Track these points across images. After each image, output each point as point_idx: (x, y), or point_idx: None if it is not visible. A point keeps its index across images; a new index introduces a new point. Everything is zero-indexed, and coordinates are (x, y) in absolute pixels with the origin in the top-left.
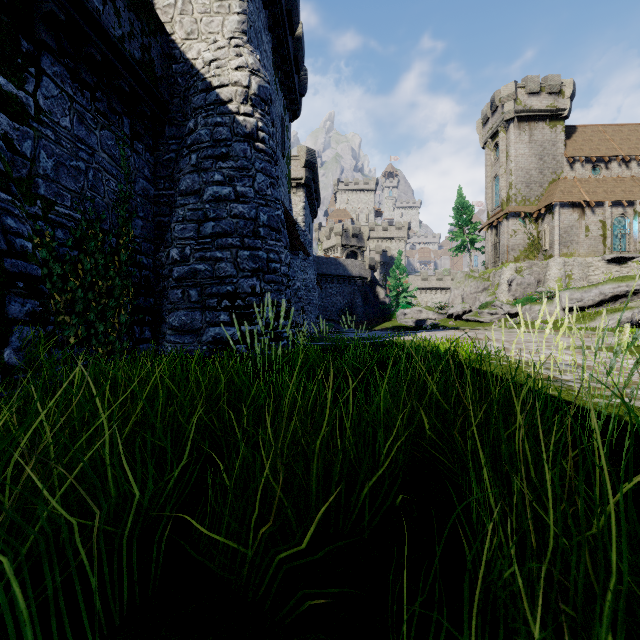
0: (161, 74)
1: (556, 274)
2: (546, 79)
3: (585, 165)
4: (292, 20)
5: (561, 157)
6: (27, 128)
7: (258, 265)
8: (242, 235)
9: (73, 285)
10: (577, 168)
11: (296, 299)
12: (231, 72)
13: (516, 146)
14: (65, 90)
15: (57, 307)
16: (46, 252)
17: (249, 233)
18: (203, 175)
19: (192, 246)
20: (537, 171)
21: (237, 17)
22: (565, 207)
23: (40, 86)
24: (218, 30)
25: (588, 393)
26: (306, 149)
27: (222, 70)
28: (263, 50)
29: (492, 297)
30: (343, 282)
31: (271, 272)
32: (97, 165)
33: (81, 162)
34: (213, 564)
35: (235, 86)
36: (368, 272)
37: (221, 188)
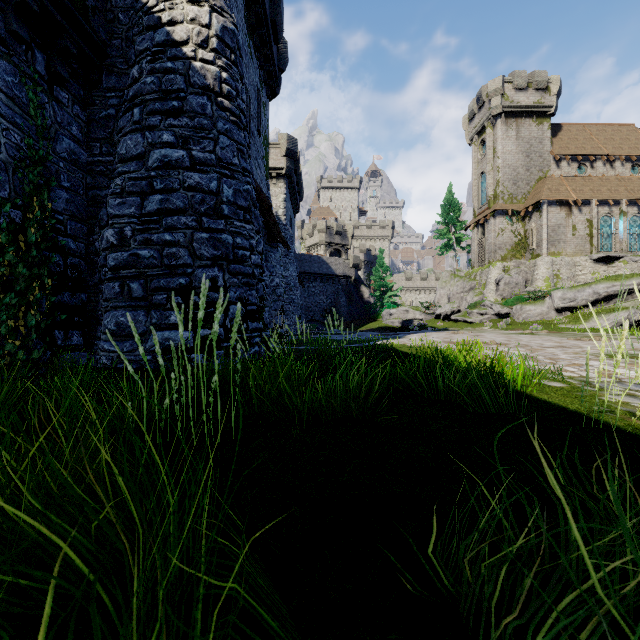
0: (94, 4)
1: (544, 273)
2: (533, 75)
3: (571, 163)
4: None
5: (548, 155)
6: None
7: (221, 252)
8: (199, 213)
9: None
10: (563, 166)
11: (274, 297)
12: (186, 6)
13: (503, 142)
14: None
15: None
16: None
17: (209, 210)
18: (148, 135)
19: (133, 226)
20: (524, 168)
21: None
22: (553, 205)
23: None
24: None
25: None
26: (287, 136)
27: (174, 2)
28: None
29: (479, 297)
30: (326, 281)
31: (238, 261)
32: None
33: None
34: None
35: (191, 24)
36: (352, 271)
37: (171, 151)
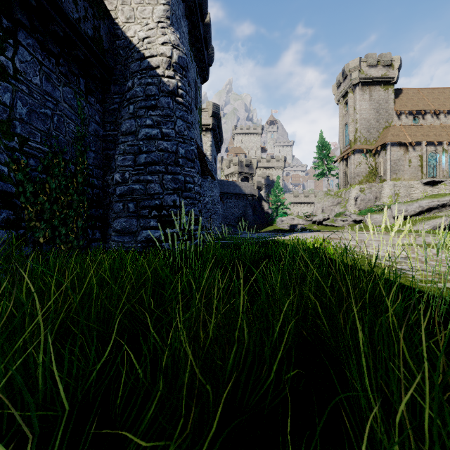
0: (108, 47)
1: (388, 193)
2: (381, 56)
3: (408, 116)
4: (202, 11)
5: (391, 111)
6: (7, 84)
7: (178, 185)
8: (166, 164)
9: (42, 199)
10: (403, 118)
11: (205, 210)
12: (158, 46)
13: (360, 103)
14: (36, 57)
15: (30, 216)
16: (21, 175)
17: (171, 162)
18: (138, 120)
19: (130, 172)
20: (375, 120)
21: (163, 7)
22: (394, 146)
23: (17, 53)
24: (149, 16)
25: (421, 279)
26: (212, 104)
27: (152, 45)
28: (182, 31)
29: (343, 209)
30: (239, 198)
31: (187, 190)
32: (60, 112)
33: (48, 110)
34: (129, 445)
35: (161, 56)
36: (256, 191)
37: (151, 130)
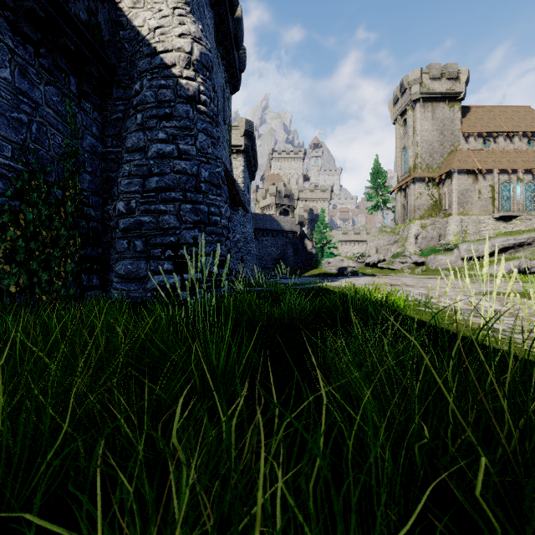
0: (108, 38)
1: (454, 229)
2: (446, 67)
3: (477, 139)
4: (232, 1)
5: (458, 132)
6: None
7: (200, 218)
8: (184, 190)
9: (13, 234)
10: (471, 141)
11: (236, 249)
12: (174, 39)
13: (421, 122)
14: (5, 42)
15: None
16: None
17: (191, 188)
18: (148, 133)
19: (137, 199)
20: (438, 143)
21: None
22: (462, 174)
23: None
24: (163, 0)
25: None
26: (245, 120)
27: (166, 36)
28: (205, 24)
29: (402, 248)
30: (277, 235)
31: (212, 224)
32: (41, 119)
33: (23, 114)
34: None
35: (178, 52)
36: (298, 227)
37: (165, 145)
